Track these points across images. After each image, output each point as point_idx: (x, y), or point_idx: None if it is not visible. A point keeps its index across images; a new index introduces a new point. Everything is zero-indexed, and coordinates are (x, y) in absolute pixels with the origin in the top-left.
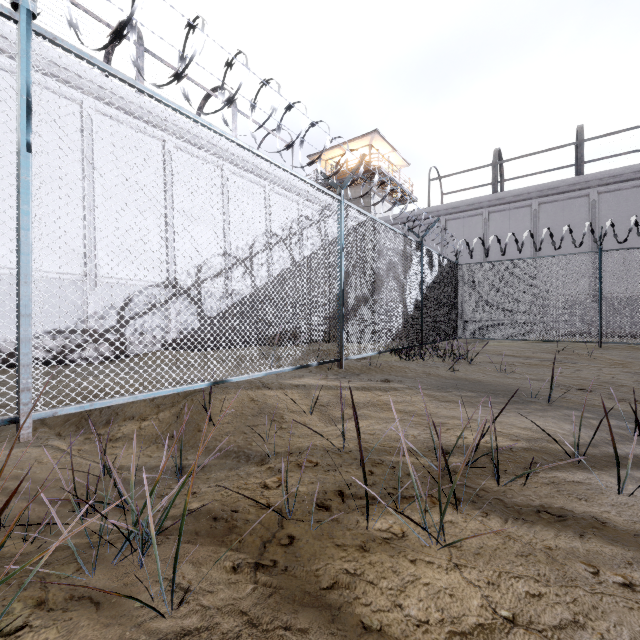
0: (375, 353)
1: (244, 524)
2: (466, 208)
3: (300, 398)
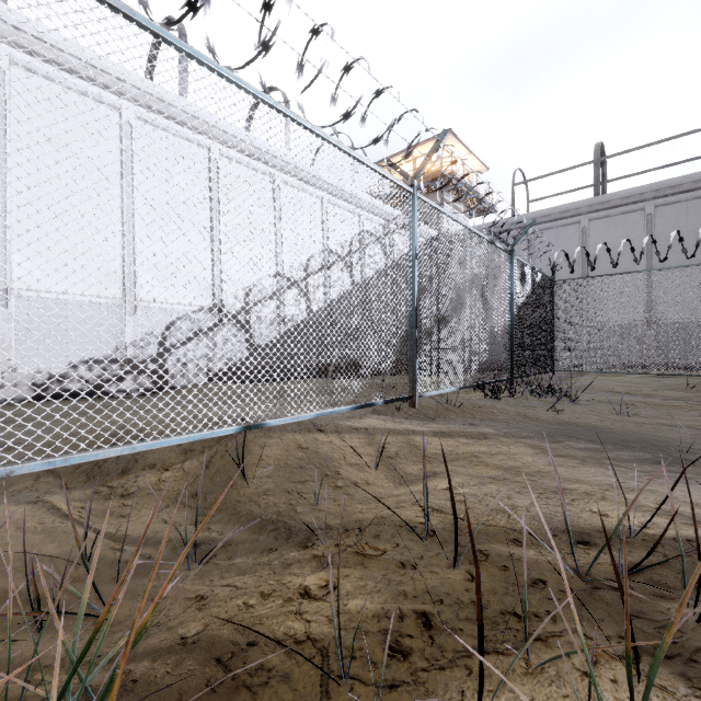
0: (456, 389)
1: (263, 685)
2: (560, 216)
3: (361, 446)
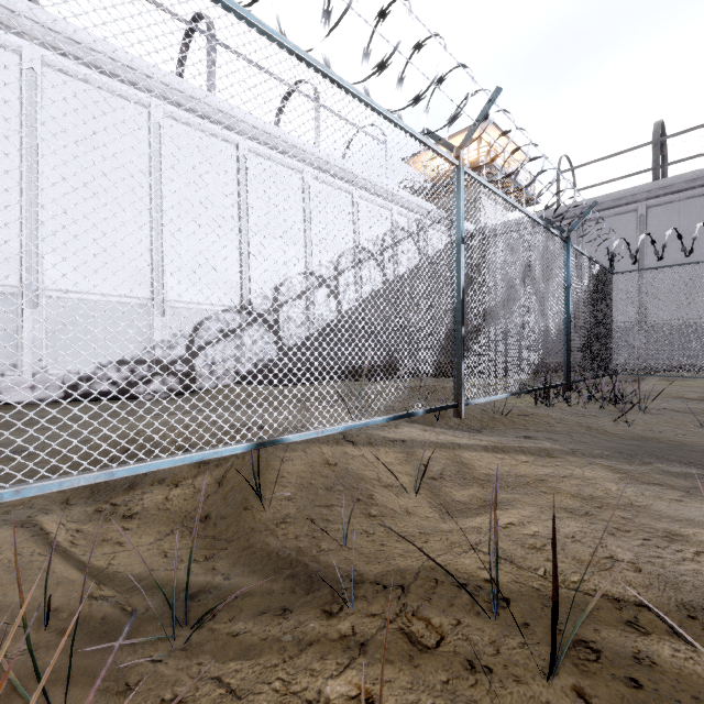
0: (506, 395)
1: None
2: (612, 204)
3: (398, 462)
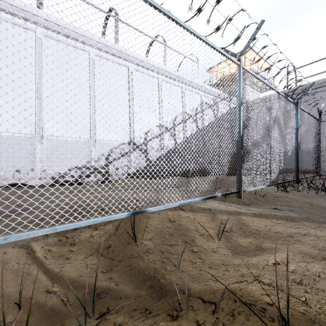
0: (265, 186)
1: None
2: (318, 86)
3: (207, 221)
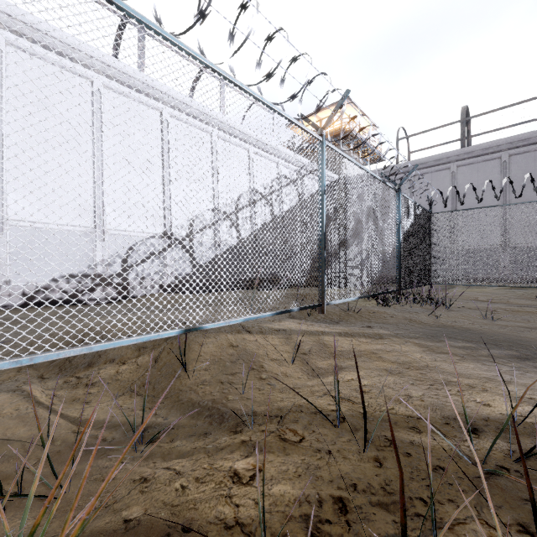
0: (355, 298)
1: None
2: (434, 163)
3: (280, 344)
